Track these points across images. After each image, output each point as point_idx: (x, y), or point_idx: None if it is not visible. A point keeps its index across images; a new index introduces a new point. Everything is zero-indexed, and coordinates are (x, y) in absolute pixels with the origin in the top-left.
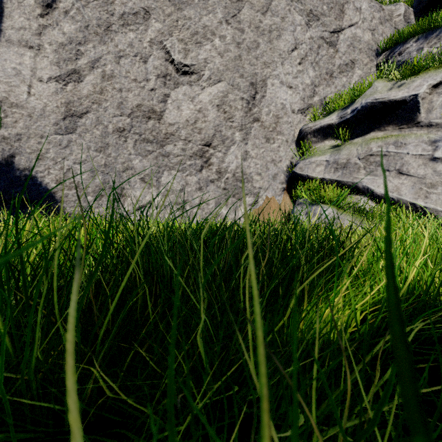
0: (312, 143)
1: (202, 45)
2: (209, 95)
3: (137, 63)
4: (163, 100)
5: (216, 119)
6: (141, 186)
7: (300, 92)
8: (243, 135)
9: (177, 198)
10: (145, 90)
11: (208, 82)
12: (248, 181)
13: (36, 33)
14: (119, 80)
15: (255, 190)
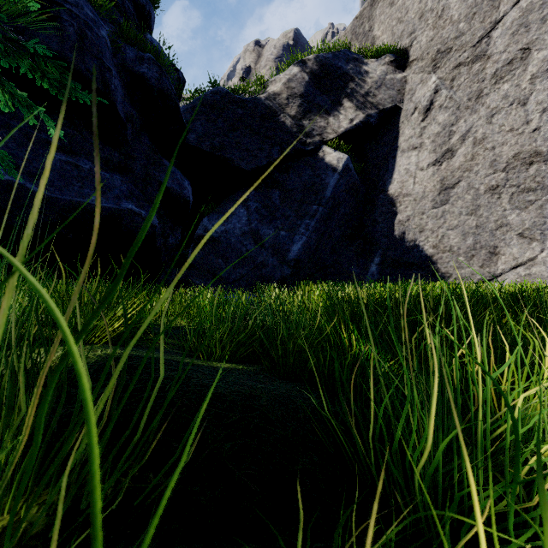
0: None
1: None
2: None
3: (513, 111)
4: None
5: None
6: (519, 242)
7: None
8: None
9: None
10: (524, 135)
11: None
12: None
13: (419, 136)
14: (491, 139)
15: None
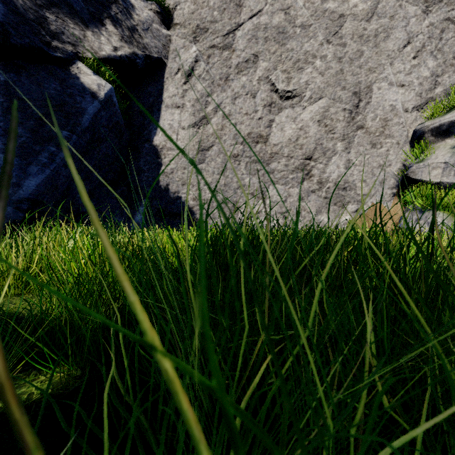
0: (430, 143)
1: (303, 70)
2: (310, 113)
3: (248, 99)
4: (268, 125)
5: (317, 133)
6: (251, 199)
7: (415, 88)
8: (345, 144)
9: (281, 208)
10: (254, 120)
11: (309, 101)
12: (351, 189)
13: (181, 96)
14: (235, 116)
15: (358, 198)
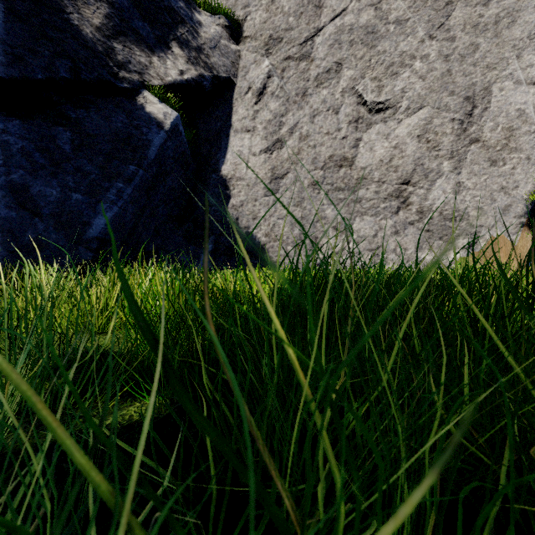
0: None
1: (398, 75)
2: (407, 127)
3: (330, 116)
4: (354, 145)
5: (416, 151)
6: (333, 234)
7: None
8: (454, 163)
9: (370, 244)
10: (336, 140)
11: (406, 113)
12: (462, 219)
13: (252, 118)
14: (313, 137)
15: (472, 230)
